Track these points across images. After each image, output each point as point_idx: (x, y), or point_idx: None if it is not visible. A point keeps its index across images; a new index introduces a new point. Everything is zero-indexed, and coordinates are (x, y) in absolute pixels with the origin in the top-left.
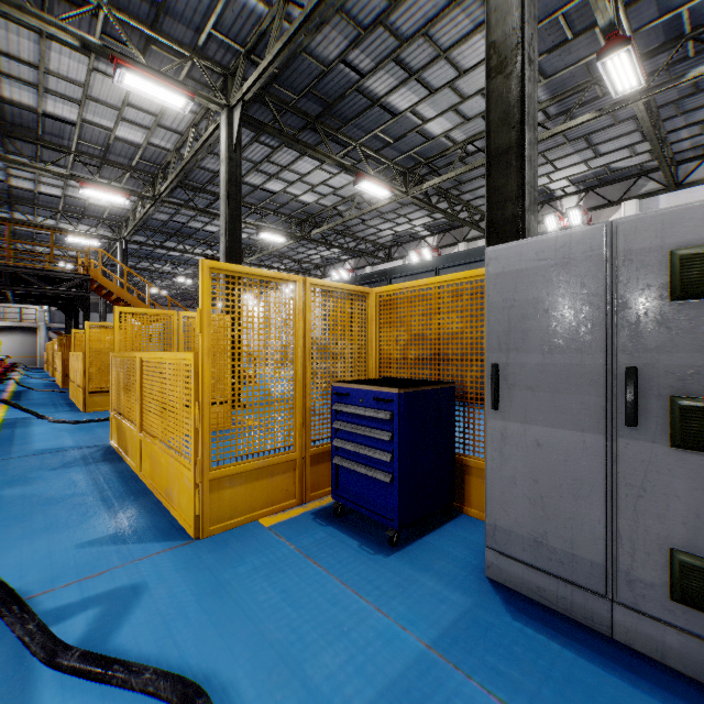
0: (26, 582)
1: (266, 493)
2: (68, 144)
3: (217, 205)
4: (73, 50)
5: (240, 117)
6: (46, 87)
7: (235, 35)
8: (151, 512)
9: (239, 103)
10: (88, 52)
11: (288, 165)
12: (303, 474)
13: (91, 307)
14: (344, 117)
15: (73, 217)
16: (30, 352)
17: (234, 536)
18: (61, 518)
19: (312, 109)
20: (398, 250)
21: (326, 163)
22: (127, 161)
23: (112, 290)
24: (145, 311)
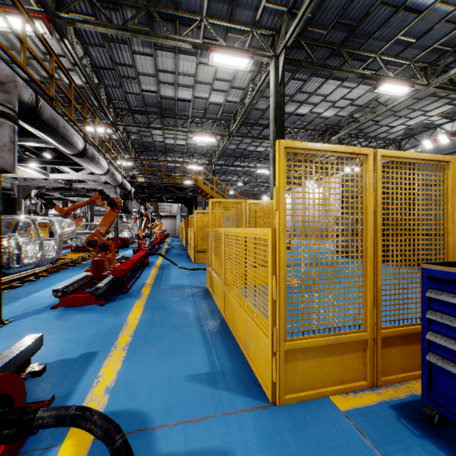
0: (152, 407)
1: (336, 370)
2: (188, 114)
3: (264, 132)
4: (189, 55)
5: (283, 60)
6: (178, 83)
7: (281, 1)
8: (233, 355)
9: (283, 50)
10: (196, 53)
11: (315, 91)
12: (373, 356)
13: (198, 204)
14: (366, 34)
15: (190, 155)
16: (173, 228)
17: (309, 413)
18: (177, 345)
19: (338, 37)
20: (409, 141)
21: (346, 80)
22: (215, 116)
23: (208, 192)
24: (226, 201)
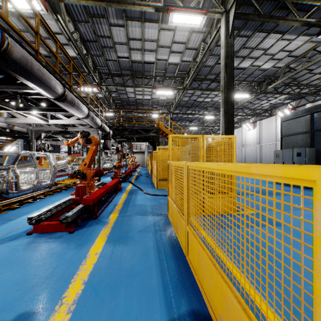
0: None
1: None
2: (152, 74)
3: (211, 86)
4: (152, 22)
5: (234, 13)
6: (144, 49)
7: None
8: None
9: (233, 5)
10: (158, 20)
11: (257, 45)
12: None
13: (160, 143)
14: None
15: (154, 107)
16: (142, 160)
17: None
18: (133, 307)
19: None
20: None
21: (286, 33)
22: (172, 74)
23: (167, 133)
24: (184, 136)
